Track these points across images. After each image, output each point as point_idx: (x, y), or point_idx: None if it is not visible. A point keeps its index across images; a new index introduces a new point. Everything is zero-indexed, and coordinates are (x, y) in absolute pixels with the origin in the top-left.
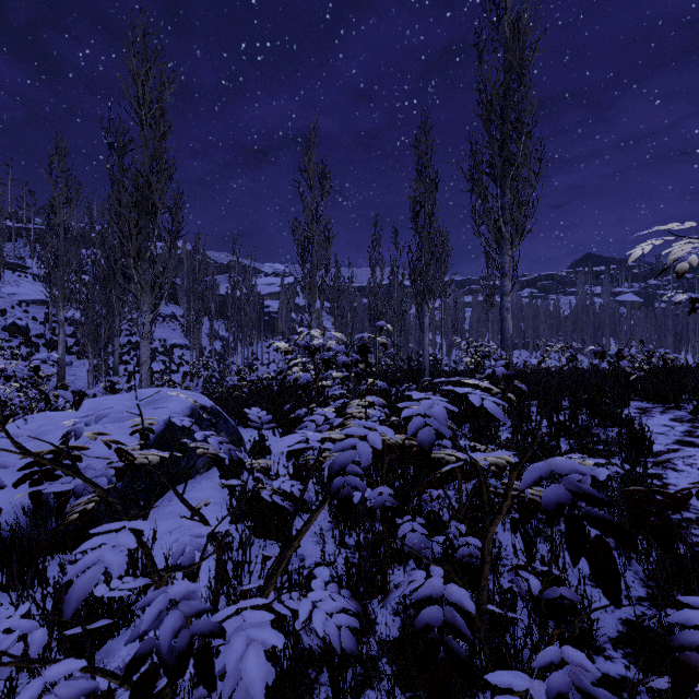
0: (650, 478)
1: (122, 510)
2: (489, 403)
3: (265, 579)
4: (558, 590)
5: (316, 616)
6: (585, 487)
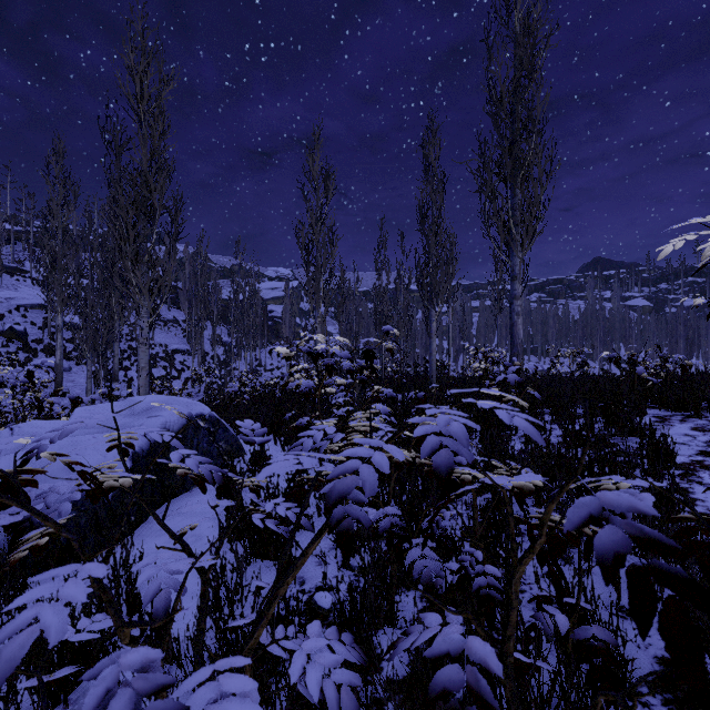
0: (675, 493)
1: (79, 548)
2: (521, 421)
3: (257, 614)
4: (590, 629)
5: (310, 674)
6: (649, 530)
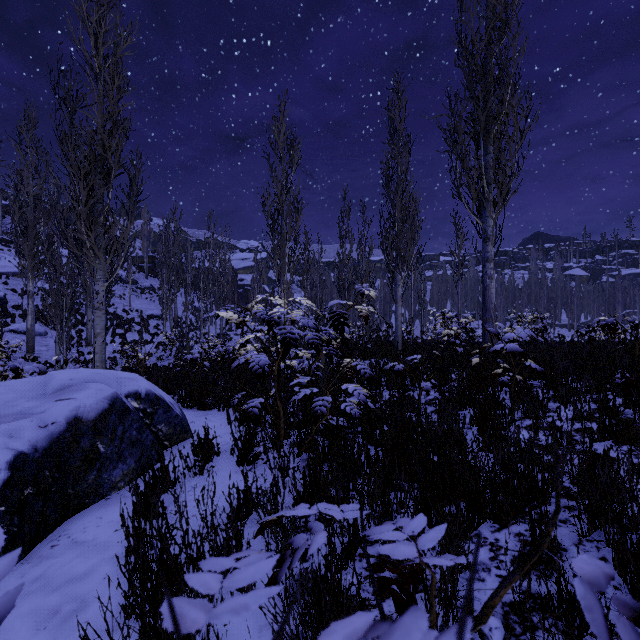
0: None
1: None
2: None
3: None
4: None
5: None
6: None
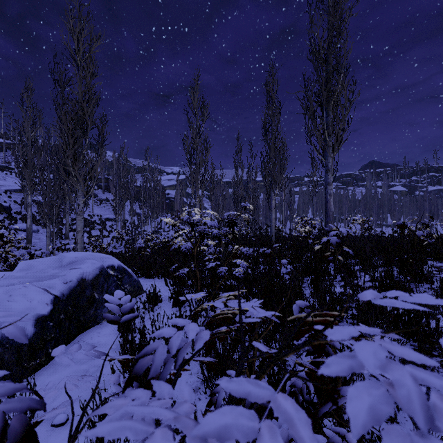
0: None
1: None
2: None
3: None
4: None
5: None
6: None
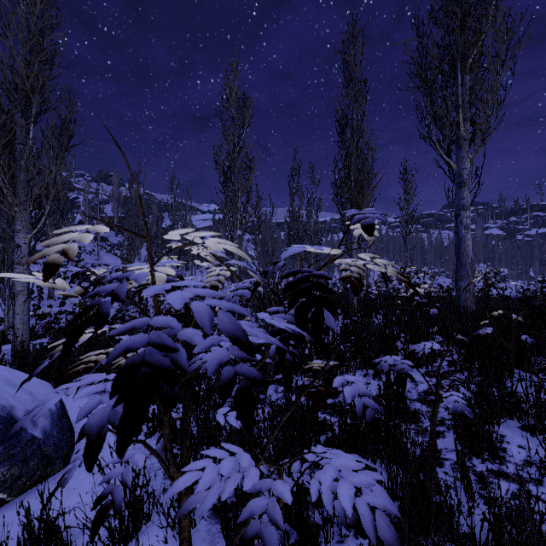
0: None
1: None
2: None
3: None
4: None
5: None
6: None
